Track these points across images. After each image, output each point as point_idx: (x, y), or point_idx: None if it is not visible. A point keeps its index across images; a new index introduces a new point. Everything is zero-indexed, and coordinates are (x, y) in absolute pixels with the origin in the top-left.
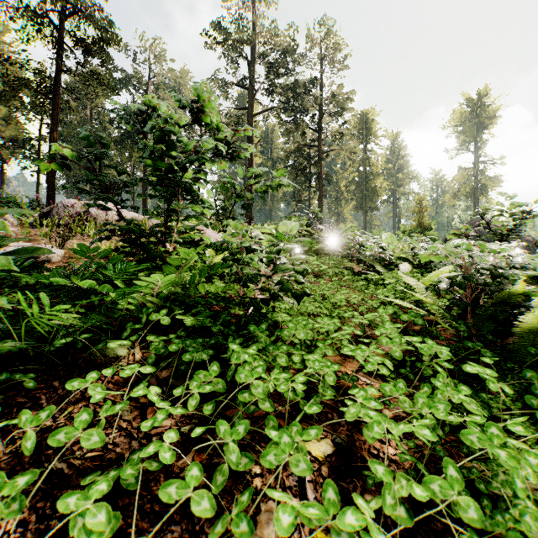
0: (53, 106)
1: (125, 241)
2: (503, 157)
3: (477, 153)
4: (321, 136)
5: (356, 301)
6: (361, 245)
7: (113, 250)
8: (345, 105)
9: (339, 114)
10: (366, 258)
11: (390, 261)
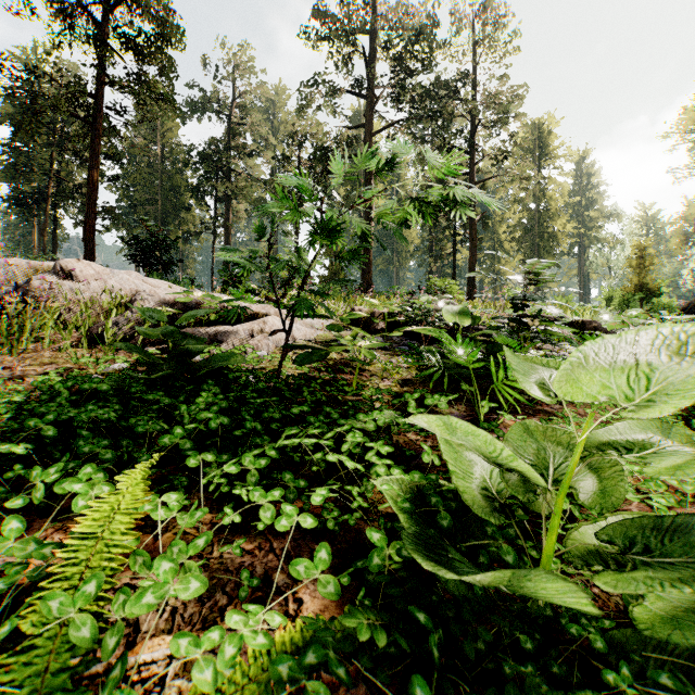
0: (92, 133)
1: None
2: None
3: None
4: (474, 158)
5: None
6: None
7: None
8: (511, 109)
9: (502, 122)
10: None
11: None
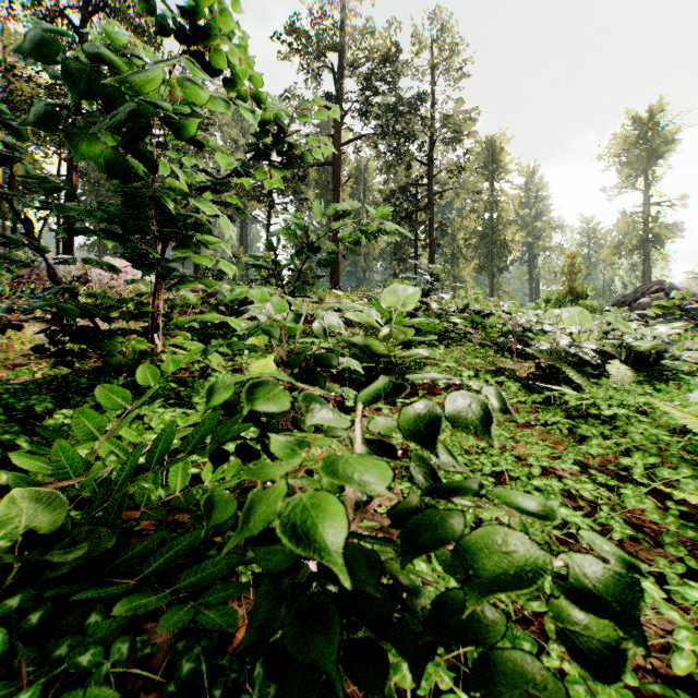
0: None
1: (52, 333)
2: (684, 197)
3: (647, 192)
4: (432, 171)
5: (589, 492)
6: (528, 328)
7: (33, 349)
8: (466, 128)
9: (457, 141)
10: (541, 354)
11: (591, 362)
